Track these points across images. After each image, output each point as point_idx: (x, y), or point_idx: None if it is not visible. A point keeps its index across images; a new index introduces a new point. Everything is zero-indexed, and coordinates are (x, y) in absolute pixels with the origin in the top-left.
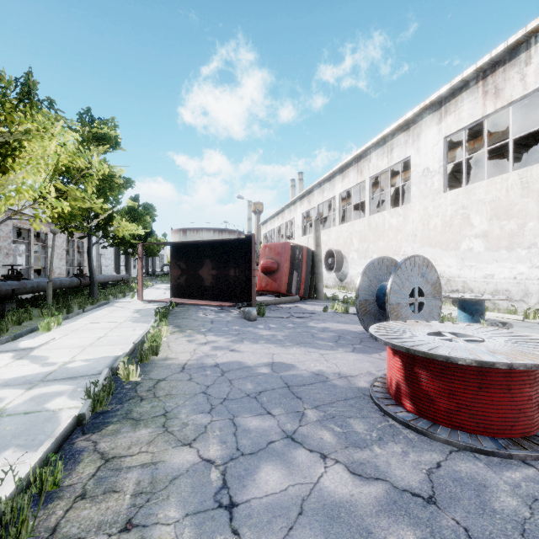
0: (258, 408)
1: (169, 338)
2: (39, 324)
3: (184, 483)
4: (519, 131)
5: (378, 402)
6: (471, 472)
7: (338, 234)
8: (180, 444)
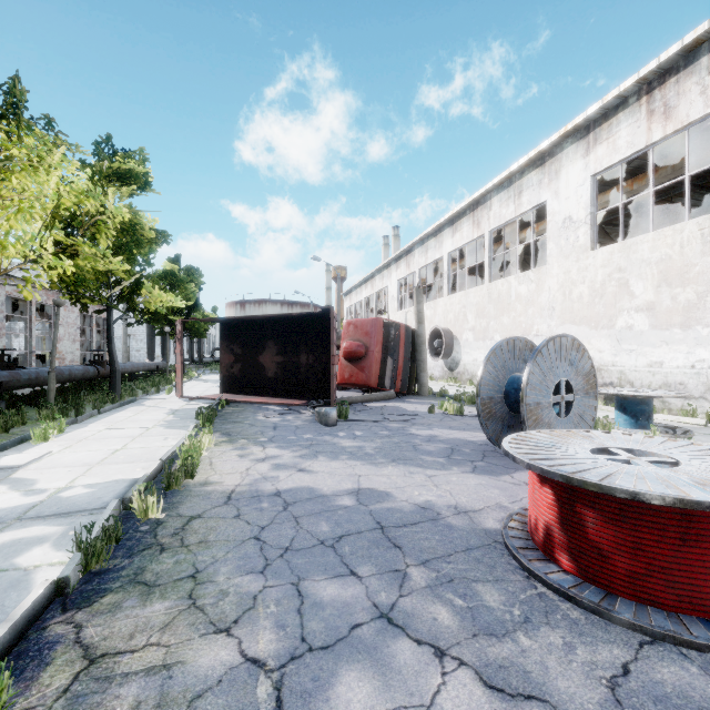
0: (337, 565)
1: (213, 452)
2: (32, 431)
3: (213, 707)
4: (695, 167)
5: (518, 556)
6: (680, 685)
7: (448, 307)
8: (213, 629)
